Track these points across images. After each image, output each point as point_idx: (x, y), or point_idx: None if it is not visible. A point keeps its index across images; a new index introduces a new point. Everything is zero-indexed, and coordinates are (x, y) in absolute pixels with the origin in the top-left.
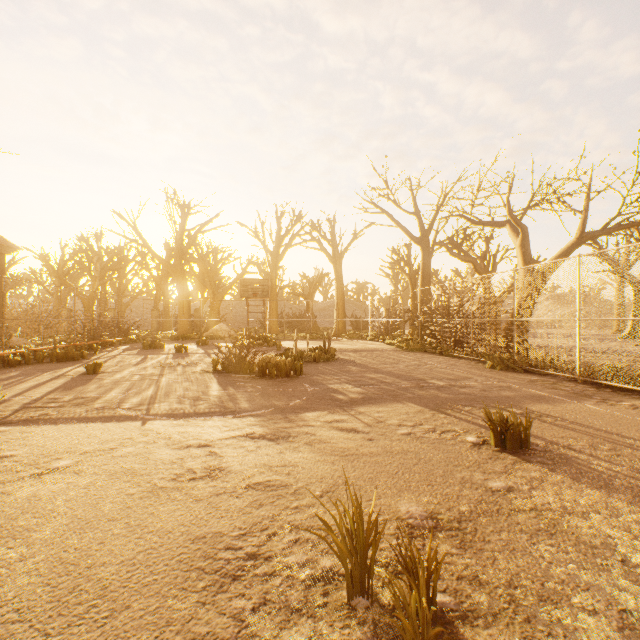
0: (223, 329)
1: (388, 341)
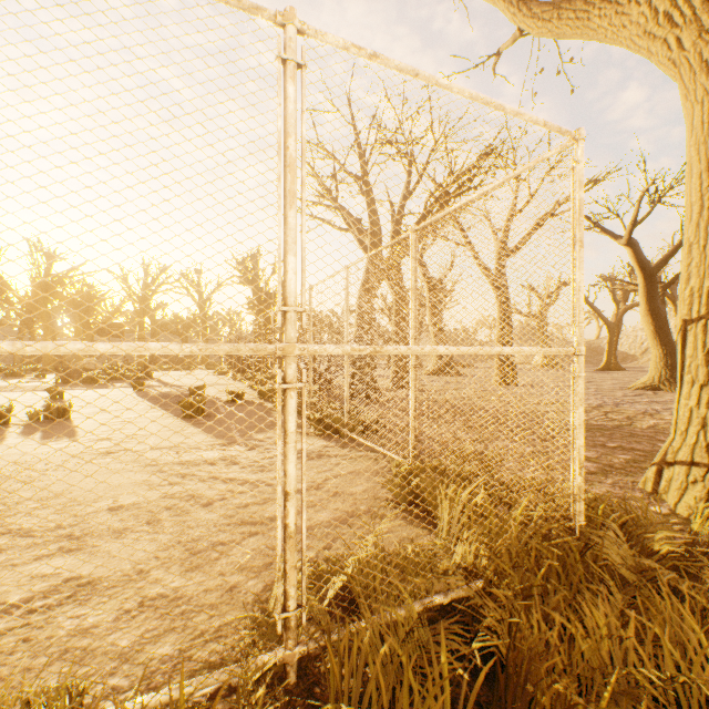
0: (91, 362)
1: None
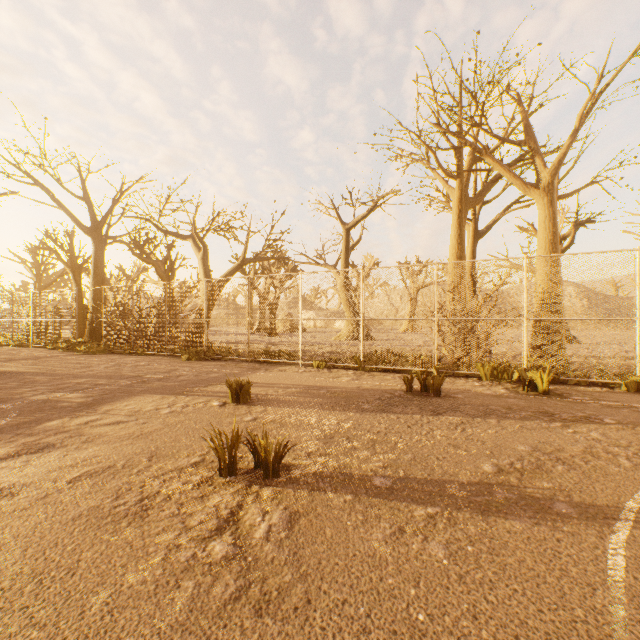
0: None
1: (53, 345)
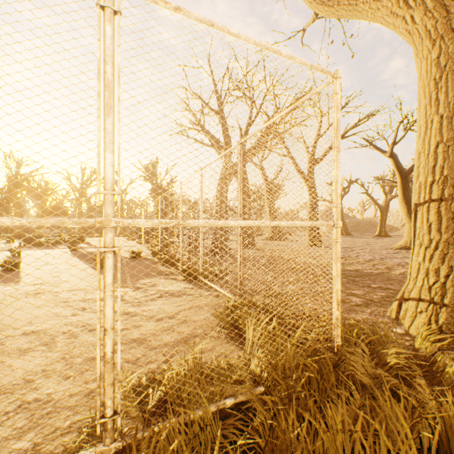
0: (46, 232)
1: None
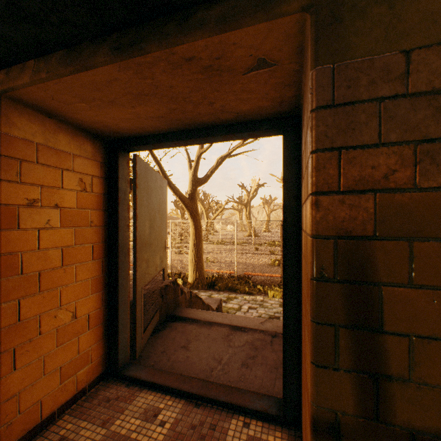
0: None
1: None
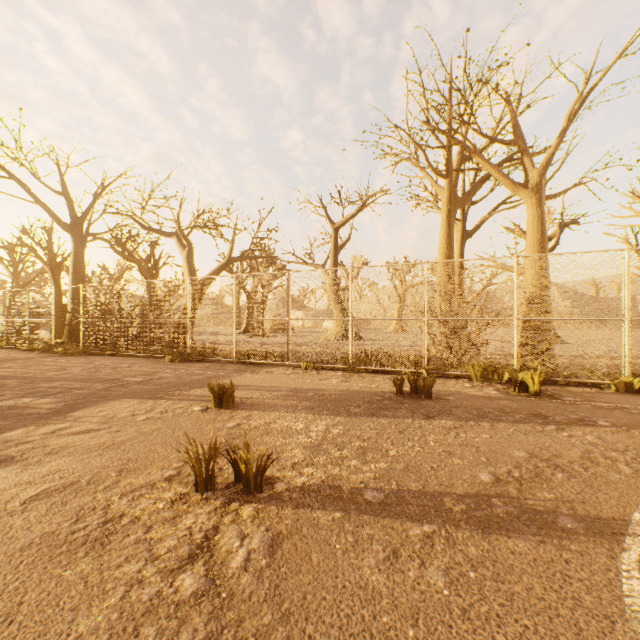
0: None
1: (28, 346)
